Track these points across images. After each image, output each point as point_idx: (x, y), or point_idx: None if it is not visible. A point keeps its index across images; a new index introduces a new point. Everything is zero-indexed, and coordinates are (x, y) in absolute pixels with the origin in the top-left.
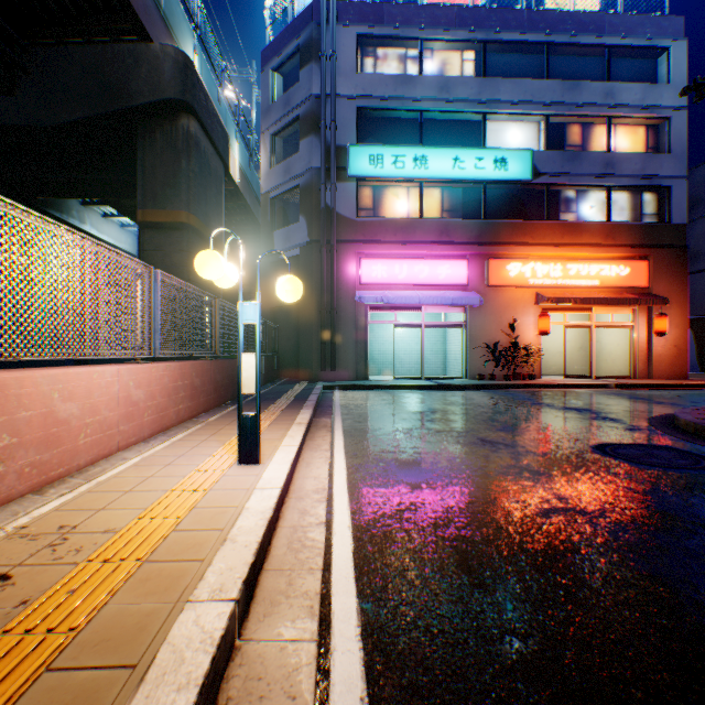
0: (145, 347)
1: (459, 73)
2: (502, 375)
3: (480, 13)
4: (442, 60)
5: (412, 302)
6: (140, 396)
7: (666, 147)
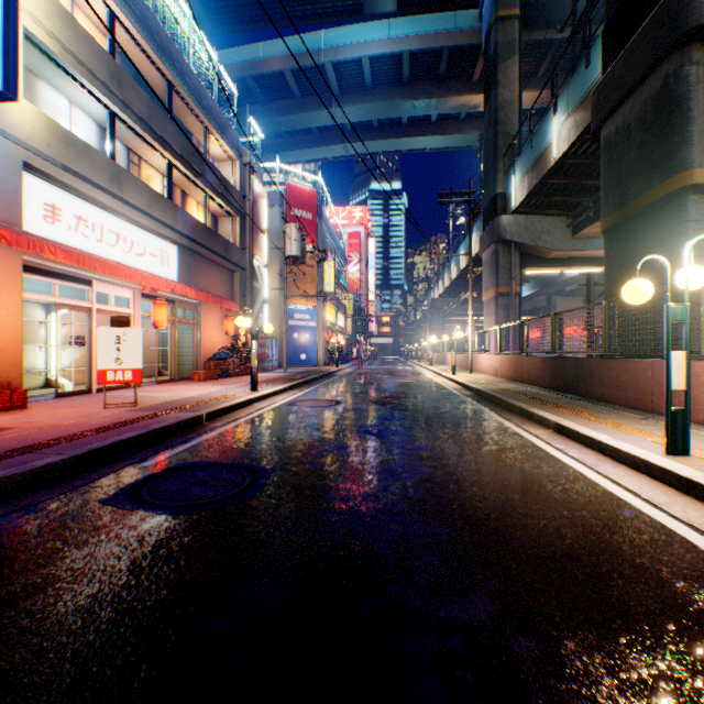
0: None
1: None
2: None
3: None
4: None
5: None
6: None
7: None
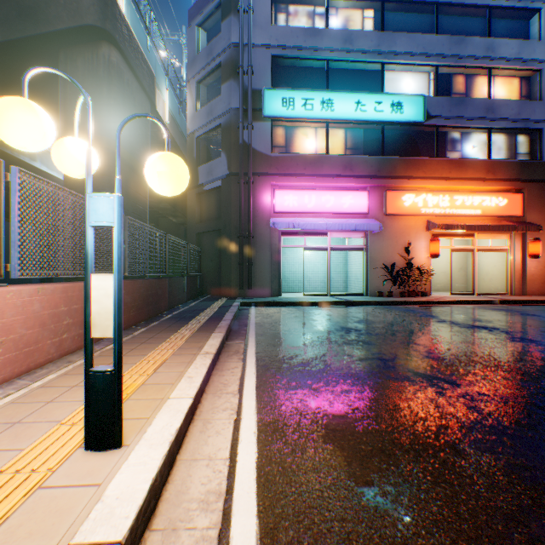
0: None
1: (360, 28)
2: (399, 292)
3: None
4: (345, 17)
5: (320, 228)
6: None
7: (538, 95)
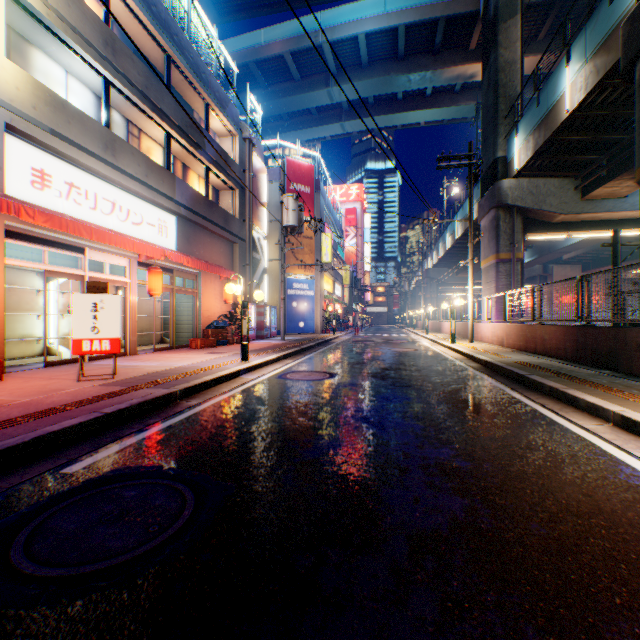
0: None
1: None
2: None
3: None
4: None
5: None
6: None
7: None
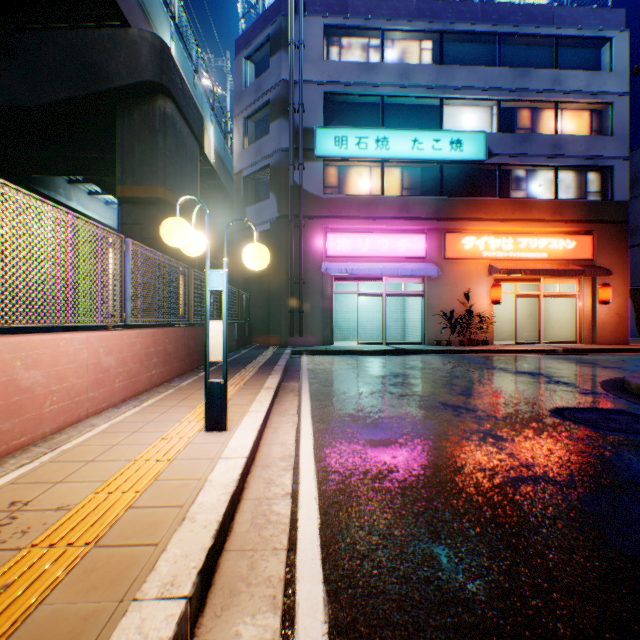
0: (116, 315)
1: (418, 61)
2: (458, 340)
3: (437, 6)
4: (402, 49)
5: (374, 273)
6: (111, 362)
7: (609, 130)
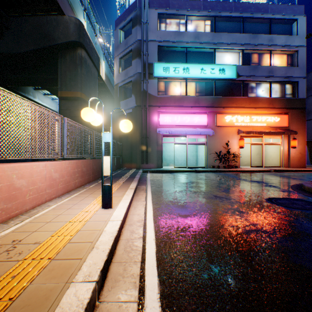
0: (59, 153)
1: (203, 30)
2: (223, 166)
3: (213, 4)
4: (195, 24)
5: (182, 133)
6: (56, 176)
7: (296, 63)
